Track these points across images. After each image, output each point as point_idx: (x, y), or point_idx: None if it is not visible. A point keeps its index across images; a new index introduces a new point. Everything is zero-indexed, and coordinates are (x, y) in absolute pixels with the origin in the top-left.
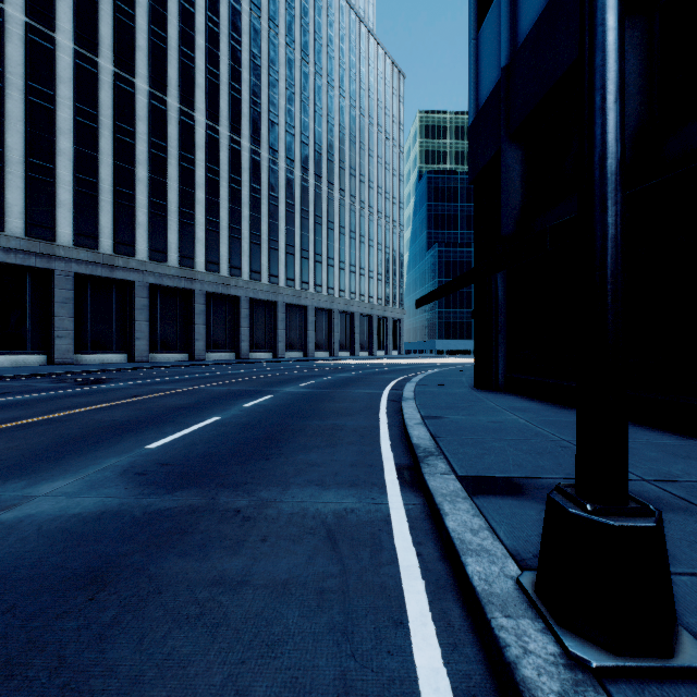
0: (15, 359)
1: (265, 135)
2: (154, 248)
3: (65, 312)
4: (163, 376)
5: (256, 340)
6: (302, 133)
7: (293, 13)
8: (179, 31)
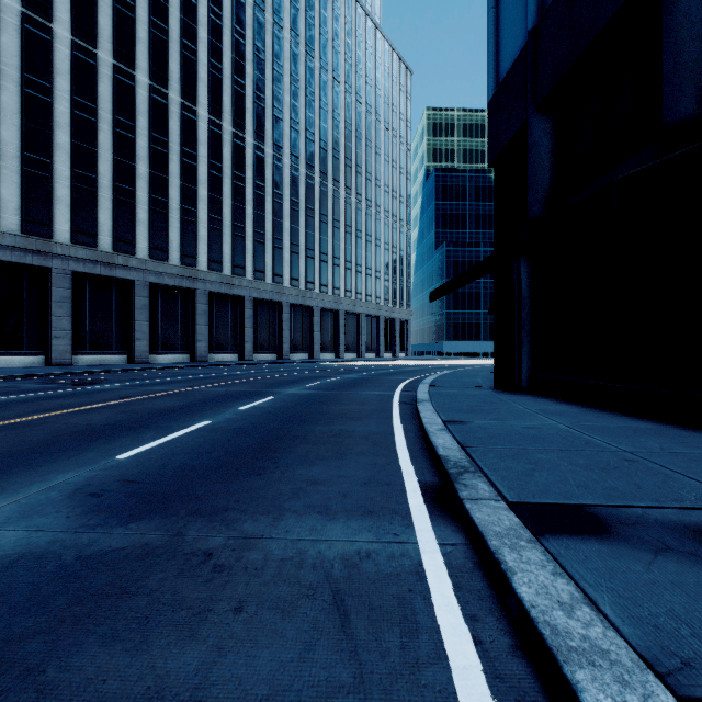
0: (11, 360)
1: (269, 131)
2: (154, 246)
3: (63, 311)
4: (161, 377)
5: (260, 341)
6: (307, 129)
7: (298, 6)
8: (180, 23)
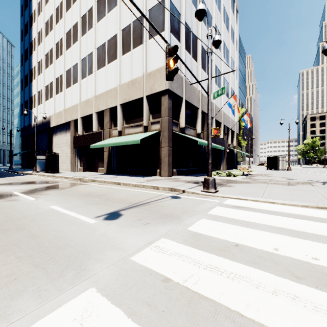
0: None
1: None
2: None
3: None
4: None
5: None
6: None
7: None
8: None
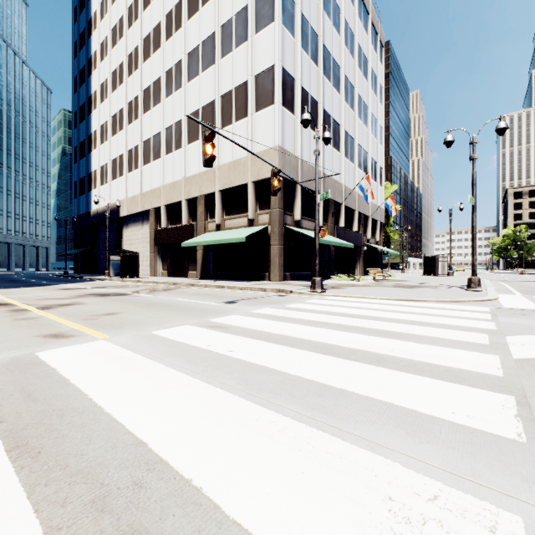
0: None
1: None
2: None
3: None
4: None
5: None
6: None
7: None
8: None
